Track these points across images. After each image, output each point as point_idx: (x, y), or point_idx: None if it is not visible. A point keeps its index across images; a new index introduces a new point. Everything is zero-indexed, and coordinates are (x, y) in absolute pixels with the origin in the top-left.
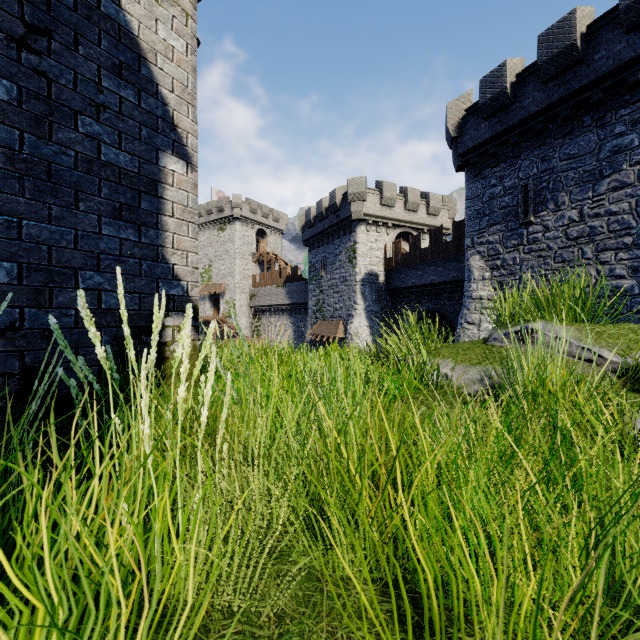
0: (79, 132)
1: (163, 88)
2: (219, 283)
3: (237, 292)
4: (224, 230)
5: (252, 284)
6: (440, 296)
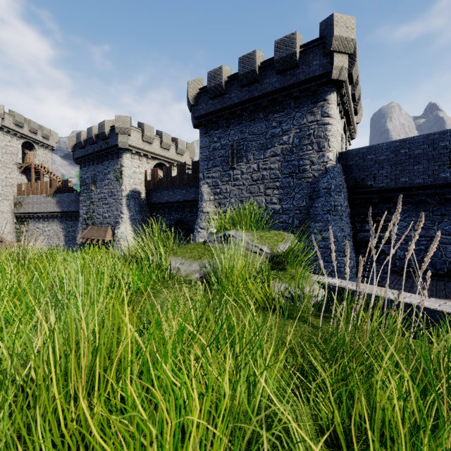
0: None
1: None
2: None
3: None
4: None
5: (17, 192)
6: (184, 210)
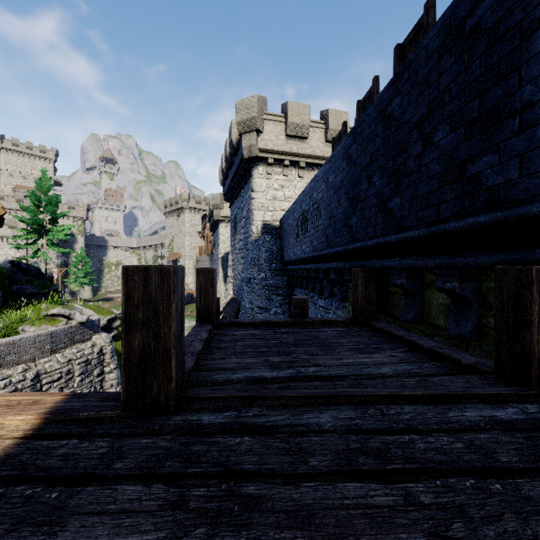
0: None
1: None
2: (177, 252)
3: (186, 259)
4: (180, 217)
5: (198, 253)
6: None
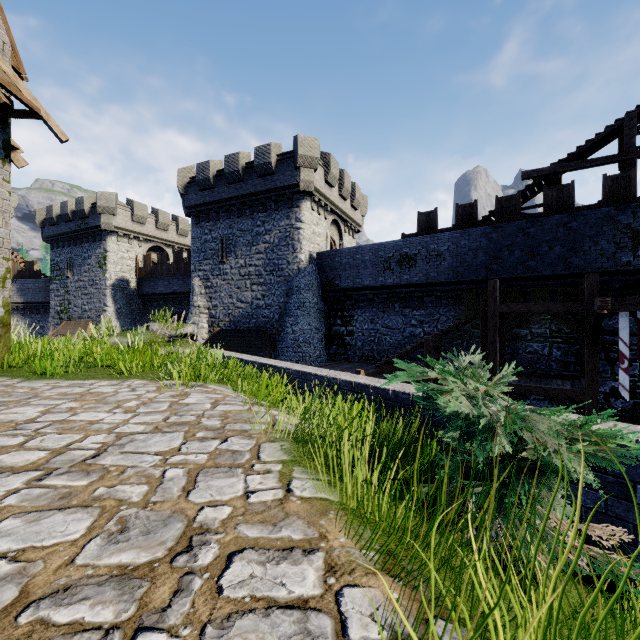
0: None
1: None
2: None
3: None
4: None
5: None
6: (182, 302)
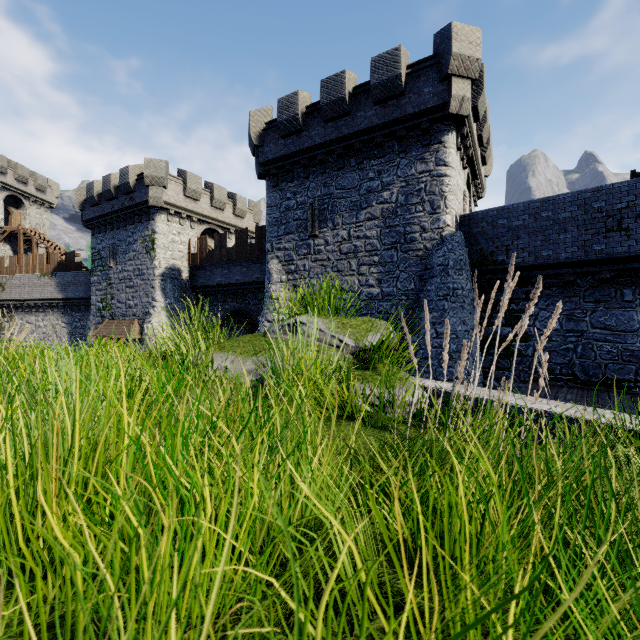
0: None
1: None
2: None
3: None
4: None
5: None
6: (245, 296)
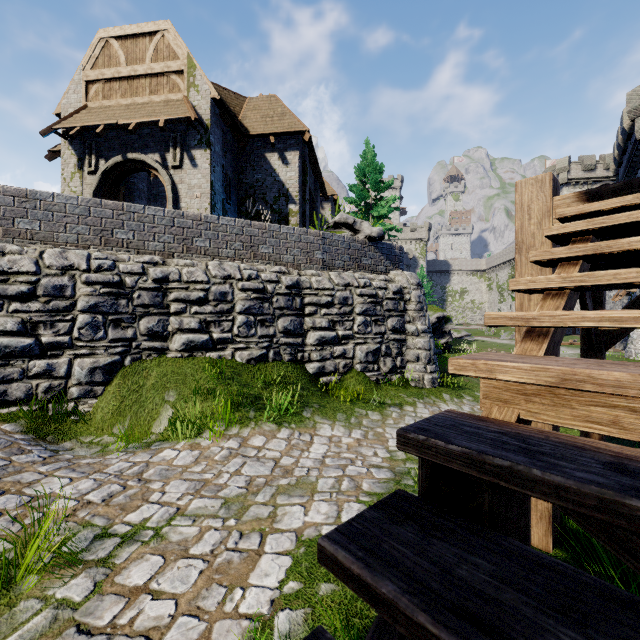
0: (271, 209)
1: (289, 189)
2: None
3: None
4: None
5: None
6: None
